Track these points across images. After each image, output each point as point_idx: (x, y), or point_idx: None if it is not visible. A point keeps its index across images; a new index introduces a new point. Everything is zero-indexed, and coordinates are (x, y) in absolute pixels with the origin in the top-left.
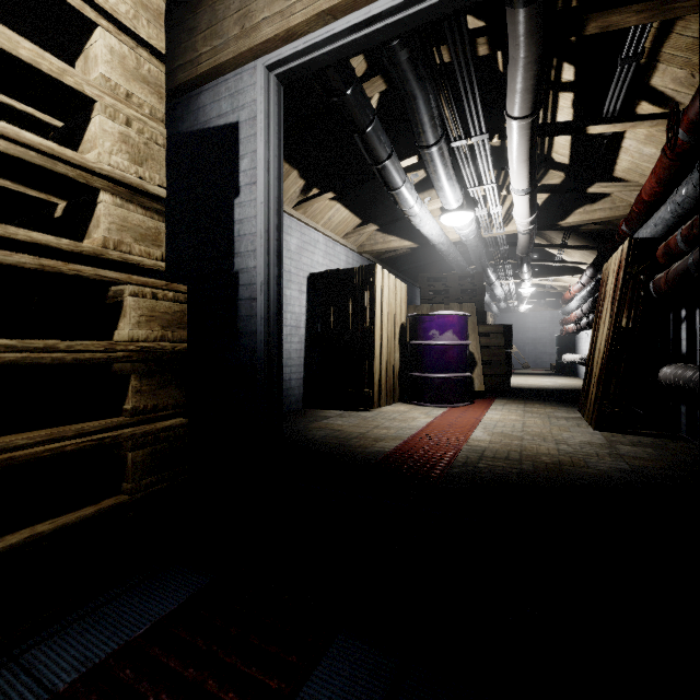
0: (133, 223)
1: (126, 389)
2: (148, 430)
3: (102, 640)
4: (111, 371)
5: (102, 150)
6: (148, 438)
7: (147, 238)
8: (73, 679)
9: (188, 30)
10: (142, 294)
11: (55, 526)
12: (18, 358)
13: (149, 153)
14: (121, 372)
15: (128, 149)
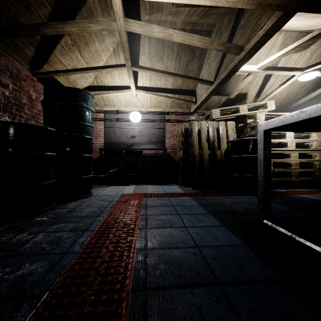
0: (317, 145)
1: (317, 165)
2: (320, 170)
3: (318, 190)
4: (313, 163)
5: (315, 138)
6: (320, 171)
7: (319, 146)
8: (318, 190)
9: (317, 99)
10: (319, 153)
11: (311, 178)
12: (308, 161)
13: (320, 136)
14: (316, 163)
15: (317, 136)
